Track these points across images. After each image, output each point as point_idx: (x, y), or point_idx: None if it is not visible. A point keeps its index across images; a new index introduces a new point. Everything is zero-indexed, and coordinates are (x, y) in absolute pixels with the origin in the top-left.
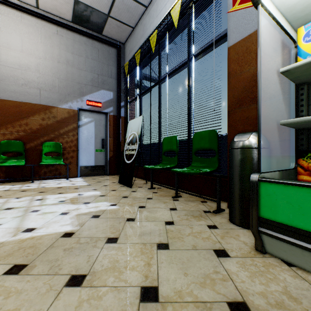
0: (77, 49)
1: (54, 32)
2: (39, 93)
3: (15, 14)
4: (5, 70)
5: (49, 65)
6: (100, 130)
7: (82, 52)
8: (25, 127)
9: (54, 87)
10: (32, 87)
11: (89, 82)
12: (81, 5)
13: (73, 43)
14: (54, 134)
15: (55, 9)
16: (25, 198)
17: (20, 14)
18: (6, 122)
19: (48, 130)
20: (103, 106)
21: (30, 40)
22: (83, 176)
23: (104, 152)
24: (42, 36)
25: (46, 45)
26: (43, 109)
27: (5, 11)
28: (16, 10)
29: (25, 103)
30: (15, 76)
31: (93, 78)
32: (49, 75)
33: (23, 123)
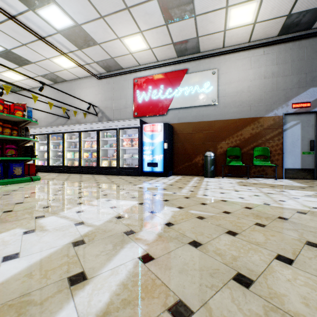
0: (282, 58)
1: (260, 54)
2: (249, 109)
3: (233, 56)
4: (228, 99)
5: (257, 83)
6: (307, 131)
7: (287, 59)
8: (240, 137)
9: (260, 101)
10: (245, 105)
11: (294, 85)
12: (293, 15)
13: (278, 55)
14: (260, 140)
15: (263, 35)
16: (267, 188)
17: (236, 55)
18: (228, 135)
19: (256, 138)
20: (312, 105)
21: (243, 70)
22: (288, 178)
23: (313, 154)
24: (251, 63)
25: (255, 68)
26: (252, 120)
27: (228, 58)
28: (234, 53)
29: (239, 119)
30: (234, 101)
31: (299, 80)
32: (257, 91)
33: (238, 134)
